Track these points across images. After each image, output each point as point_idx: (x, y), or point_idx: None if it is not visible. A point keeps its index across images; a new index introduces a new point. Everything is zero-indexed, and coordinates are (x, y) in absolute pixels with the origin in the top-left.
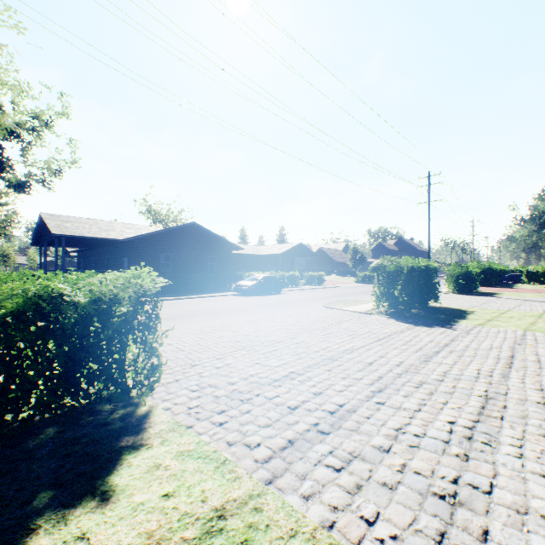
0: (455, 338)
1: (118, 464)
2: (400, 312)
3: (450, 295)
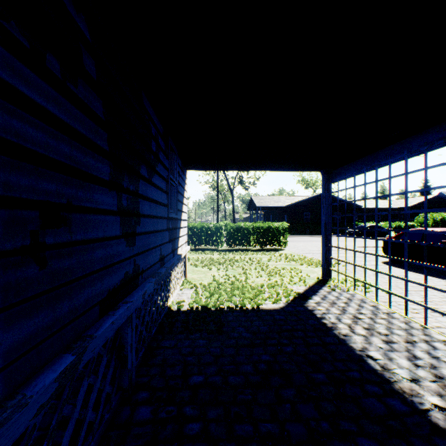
0: None
1: (278, 251)
2: None
3: None
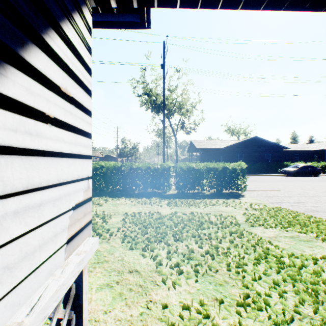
0: None
1: (240, 198)
2: None
3: None
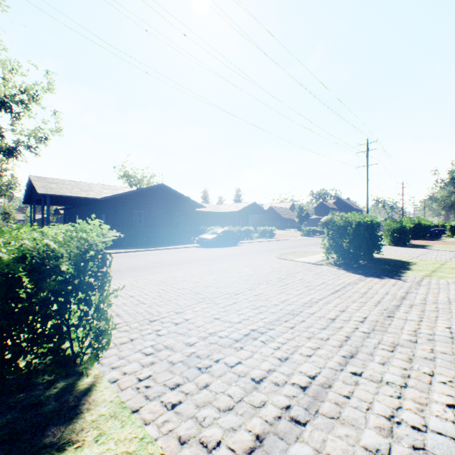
0: (409, 290)
1: None
2: (349, 263)
3: (387, 247)
